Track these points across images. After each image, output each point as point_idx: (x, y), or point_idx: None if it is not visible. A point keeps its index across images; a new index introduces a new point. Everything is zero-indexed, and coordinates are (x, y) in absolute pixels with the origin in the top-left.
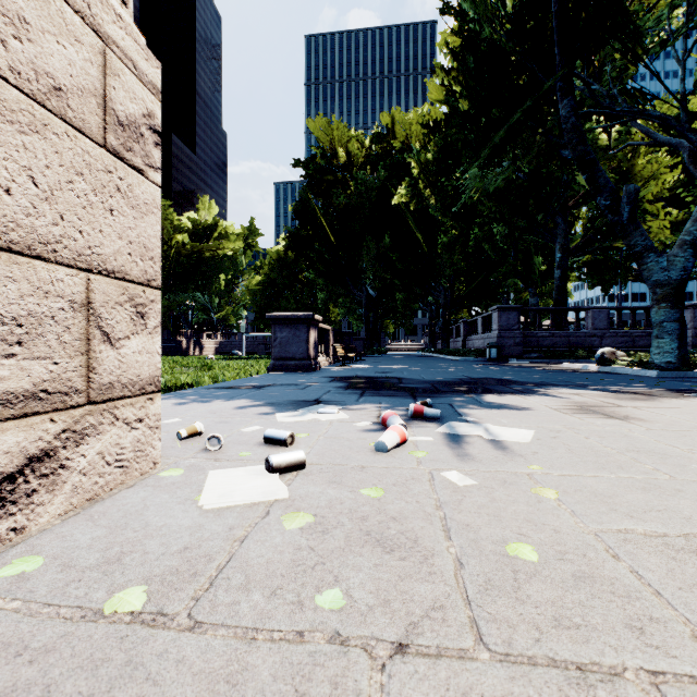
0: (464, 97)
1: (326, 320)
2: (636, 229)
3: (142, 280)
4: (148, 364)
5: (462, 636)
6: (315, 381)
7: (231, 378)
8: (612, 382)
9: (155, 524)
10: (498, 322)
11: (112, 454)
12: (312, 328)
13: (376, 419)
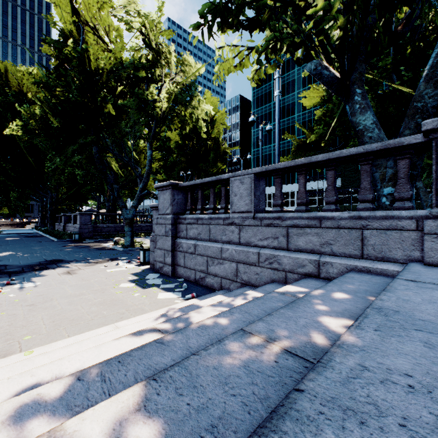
0: (53, 116)
1: None
2: (120, 199)
3: None
4: None
5: (4, 307)
6: None
7: None
8: (100, 257)
9: None
10: (80, 221)
11: None
12: None
13: None
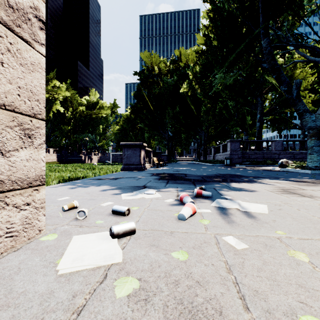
0: (215, 39)
1: (149, 147)
2: (300, 101)
3: (29, 113)
4: (34, 167)
5: None
6: (143, 175)
7: (103, 174)
8: (291, 176)
9: (16, 290)
10: (230, 147)
11: (3, 229)
12: (142, 149)
13: (176, 197)
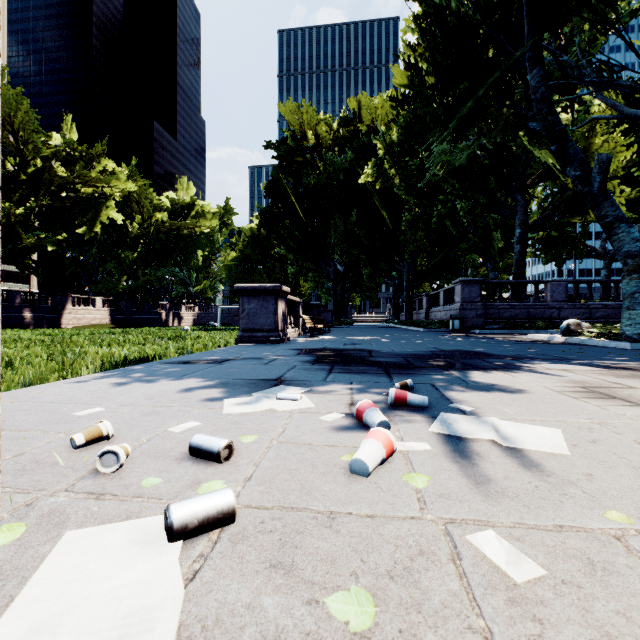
0: (430, 73)
1: (296, 294)
2: (607, 199)
3: None
4: None
5: None
6: (281, 354)
7: (198, 350)
8: (592, 355)
9: None
10: (460, 295)
11: None
12: (280, 299)
13: (348, 409)
